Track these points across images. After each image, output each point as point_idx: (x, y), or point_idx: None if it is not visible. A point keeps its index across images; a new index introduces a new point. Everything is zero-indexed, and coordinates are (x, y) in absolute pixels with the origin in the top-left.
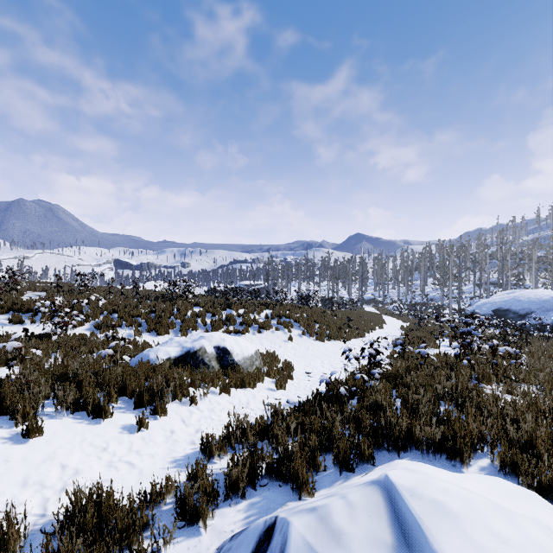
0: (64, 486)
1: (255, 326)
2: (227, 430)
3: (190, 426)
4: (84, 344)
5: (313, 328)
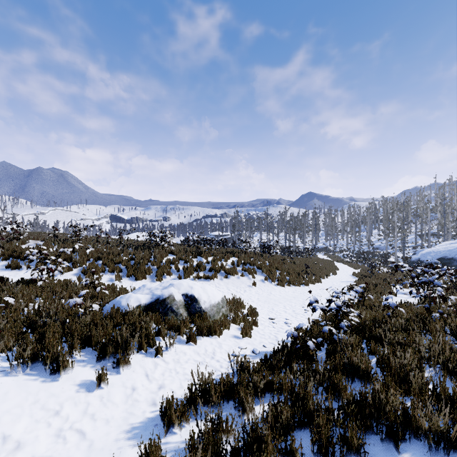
0: None
1: (222, 272)
2: (190, 392)
3: (153, 381)
4: (65, 289)
5: (274, 274)
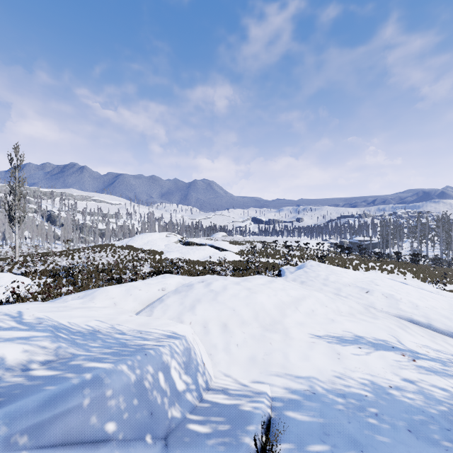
0: None
1: (385, 271)
2: None
3: None
4: None
5: (419, 276)
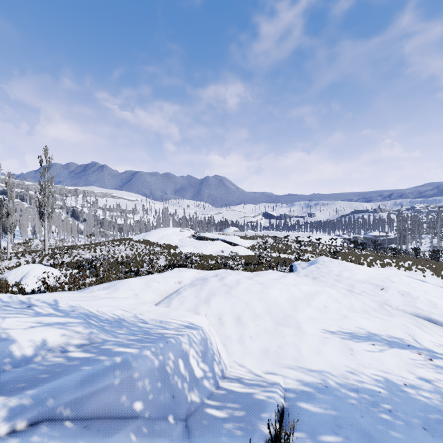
0: None
1: (402, 268)
2: None
3: None
4: None
5: (439, 273)
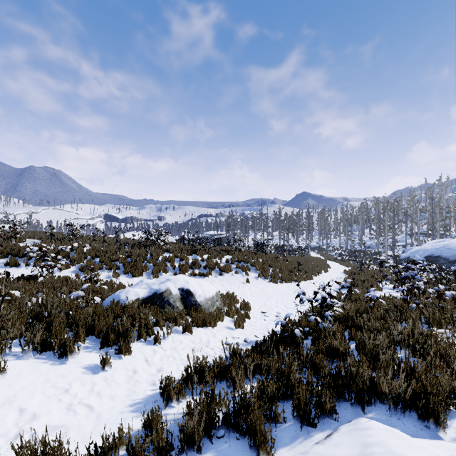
0: (18, 434)
1: (217, 269)
2: (186, 372)
3: (152, 365)
4: (65, 285)
5: (267, 272)
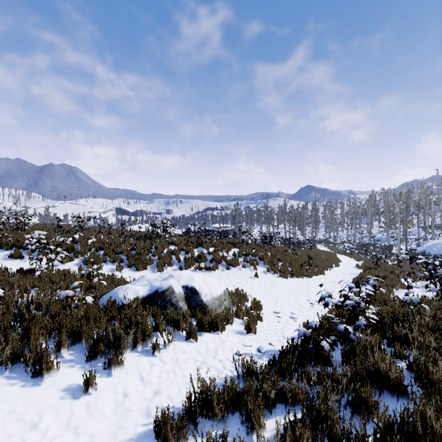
0: None
1: (224, 263)
2: (189, 403)
3: (148, 385)
4: (63, 279)
5: (276, 266)
